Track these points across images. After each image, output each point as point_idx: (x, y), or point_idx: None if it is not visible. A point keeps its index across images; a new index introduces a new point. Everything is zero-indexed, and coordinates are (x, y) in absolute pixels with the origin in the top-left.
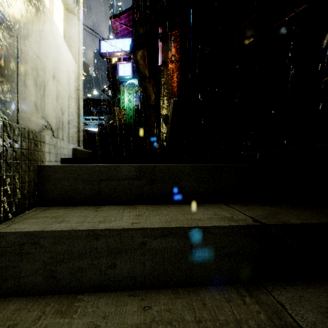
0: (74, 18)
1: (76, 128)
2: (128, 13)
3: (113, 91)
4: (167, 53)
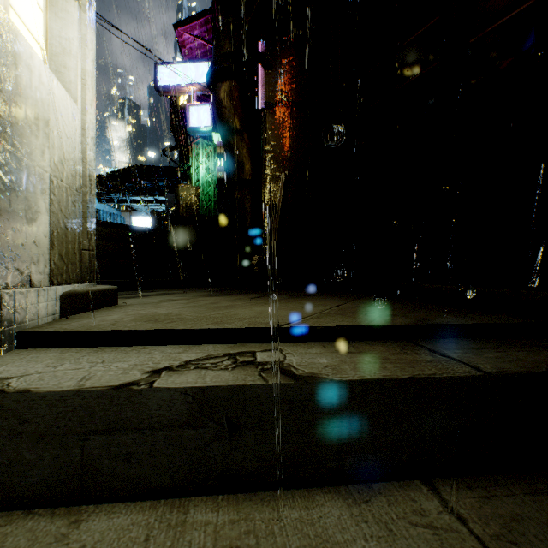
0: (72, 6)
1: (75, 246)
2: (205, 18)
3: (181, 153)
4: (274, 88)
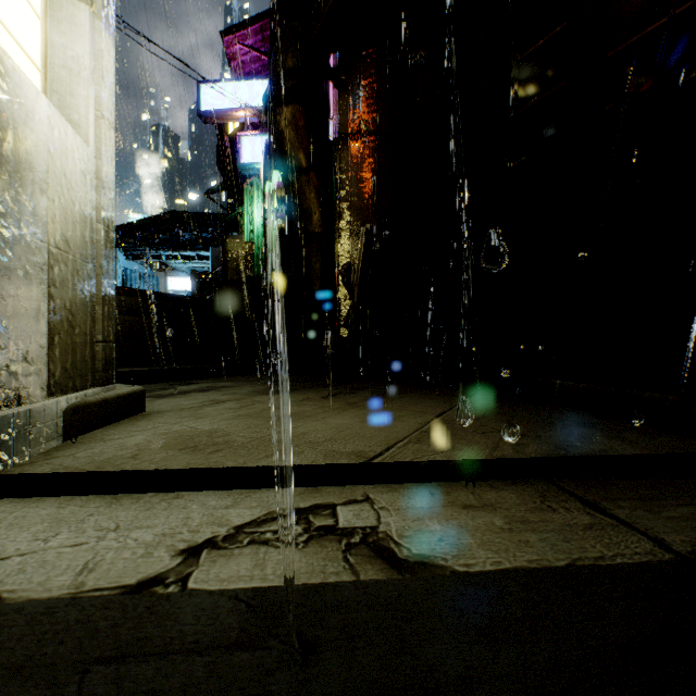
0: (81, 11)
1: (86, 338)
2: (261, 24)
3: (230, 196)
4: (350, 115)
